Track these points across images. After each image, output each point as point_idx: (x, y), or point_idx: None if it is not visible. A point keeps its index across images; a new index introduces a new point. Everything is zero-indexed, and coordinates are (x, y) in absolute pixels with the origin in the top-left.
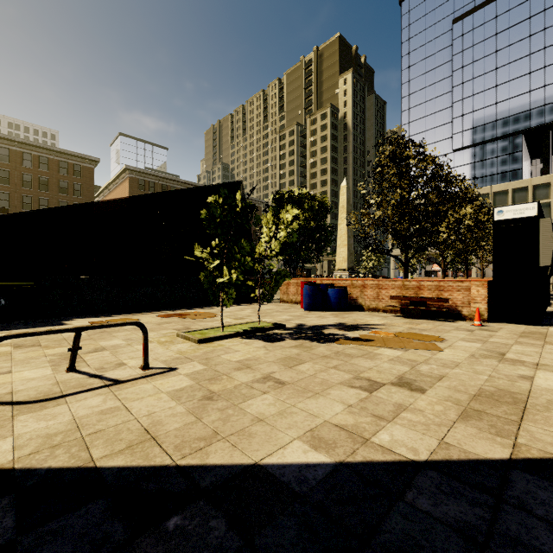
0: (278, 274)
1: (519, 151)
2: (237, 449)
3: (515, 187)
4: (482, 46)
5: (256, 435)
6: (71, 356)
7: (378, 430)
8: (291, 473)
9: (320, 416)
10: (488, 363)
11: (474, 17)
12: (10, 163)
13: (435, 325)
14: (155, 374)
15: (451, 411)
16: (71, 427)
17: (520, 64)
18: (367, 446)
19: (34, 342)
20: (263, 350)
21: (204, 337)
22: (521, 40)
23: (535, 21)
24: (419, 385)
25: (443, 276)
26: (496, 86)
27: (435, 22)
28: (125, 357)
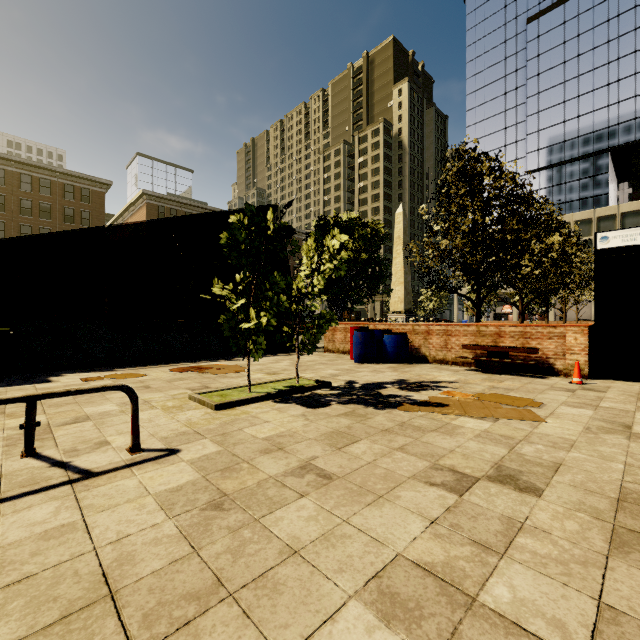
0: (322, 317)
1: (605, 173)
2: (250, 624)
3: (600, 214)
4: (561, 49)
5: (285, 586)
6: (25, 435)
7: (486, 576)
8: None
9: (388, 543)
10: (614, 441)
11: (552, 16)
12: (6, 186)
13: (523, 382)
14: (145, 461)
15: (593, 533)
16: None
17: (606, 70)
18: (476, 615)
19: None
20: (301, 420)
21: (223, 401)
22: (607, 42)
23: (624, 19)
24: (529, 481)
25: (521, 320)
26: (578, 97)
27: (505, 21)
28: (112, 431)
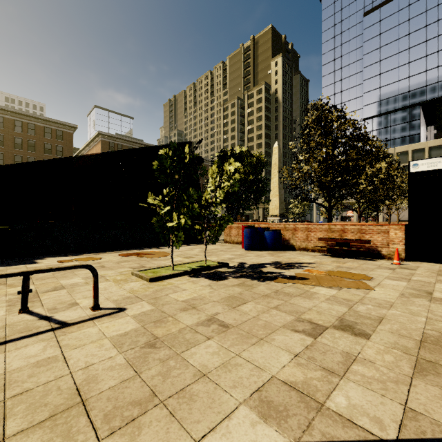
0: (222, 219)
1: (418, 119)
2: (174, 420)
3: (414, 148)
4: (387, 34)
5: (197, 397)
6: (21, 298)
7: (331, 390)
8: None
9: (266, 369)
10: (420, 303)
11: (381, 11)
12: (4, 129)
13: (360, 263)
14: (103, 316)
15: (403, 363)
16: None
17: (418, 49)
18: (323, 414)
19: (2, 280)
20: (208, 289)
21: (155, 276)
22: (419, 29)
23: (430, 13)
24: (361, 329)
25: (359, 221)
26: (399, 67)
27: (349, 15)
28: (80, 296)
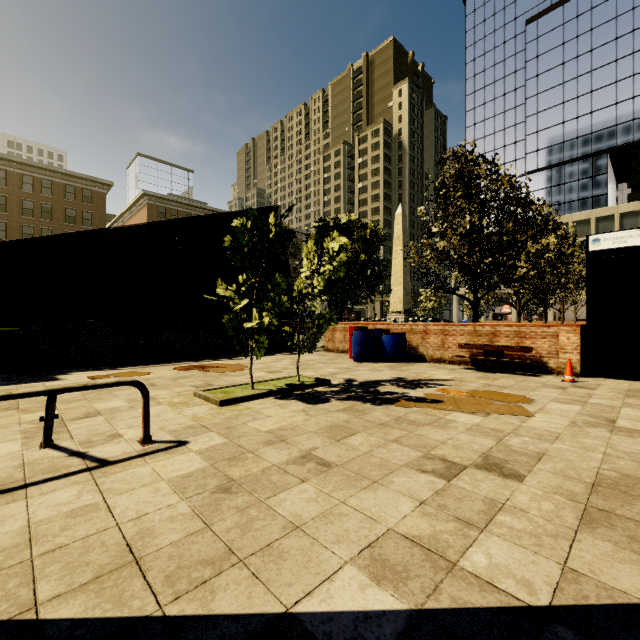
0: (322, 317)
1: (604, 173)
2: (259, 583)
3: (599, 215)
4: (560, 50)
5: (288, 554)
6: (44, 427)
7: (467, 546)
8: (342, 633)
9: (381, 520)
10: (597, 434)
11: (551, 17)
12: (8, 187)
13: (517, 380)
14: (157, 451)
15: (567, 512)
16: (20, 540)
17: (605, 71)
18: (455, 576)
19: (12, 404)
20: (302, 415)
21: (227, 397)
22: (606, 43)
23: (622, 21)
24: (513, 469)
25: (519, 320)
26: (577, 98)
27: (505, 22)
28: (123, 425)
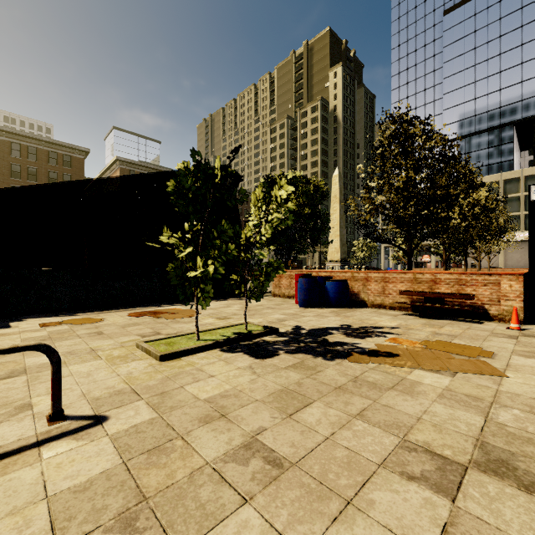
0: (270, 265)
1: (510, 142)
2: None
3: (506, 177)
4: (473, 37)
5: None
6: None
7: None
8: None
9: None
10: None
11: (465, 9)
12: None
13: (463, 328)
14: (62, 435)
15: None
16: None
17: (511, 55)
18: None
19: None
20: (248, 374)
21: (169, 351)
22: (512, 30)
23: (526, 11)
24: (531, 472)
25: (445, 268)
26: (487, 77)
27: (425, 14)
28: (42, 389)
